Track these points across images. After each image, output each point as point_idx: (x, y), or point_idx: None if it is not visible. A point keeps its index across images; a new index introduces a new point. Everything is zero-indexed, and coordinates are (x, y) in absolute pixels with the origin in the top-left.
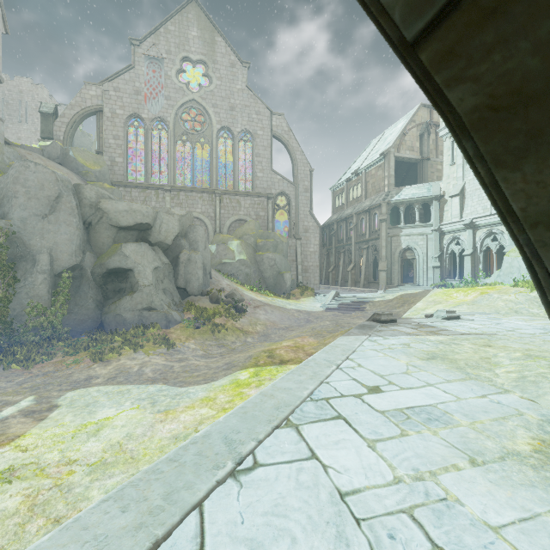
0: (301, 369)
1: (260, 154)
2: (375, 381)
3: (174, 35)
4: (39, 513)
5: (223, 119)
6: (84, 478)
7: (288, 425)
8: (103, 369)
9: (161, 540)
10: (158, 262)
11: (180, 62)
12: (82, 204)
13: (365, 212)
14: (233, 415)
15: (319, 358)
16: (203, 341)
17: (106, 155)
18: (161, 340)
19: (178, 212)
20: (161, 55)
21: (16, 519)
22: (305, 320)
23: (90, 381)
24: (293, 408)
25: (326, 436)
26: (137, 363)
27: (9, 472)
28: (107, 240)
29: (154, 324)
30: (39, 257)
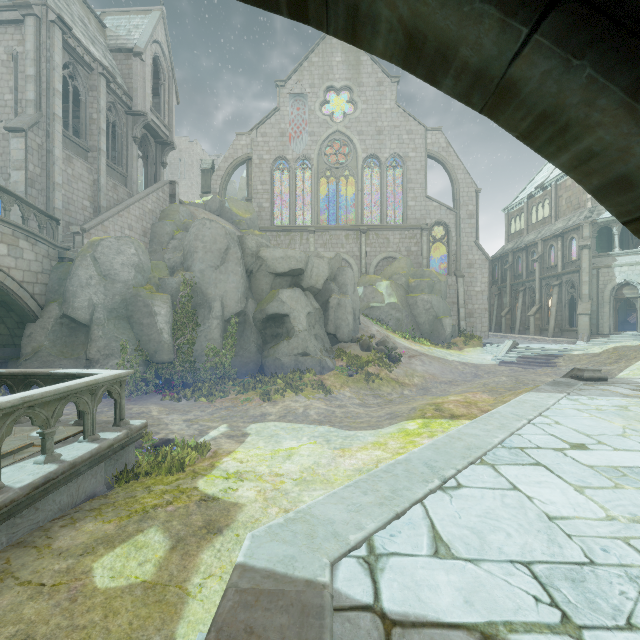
0: (485, 419)
1: (412, 179)
2: (578, 438)
3: (318, 66)
4: (272, 504)
5: (368, 146)
6: (294, 487)
7: (483, 463)
8: (272, 408)
9: (400, 514)
10: (310, 307)
11: (324, 93)
12: (245, 254)
13: (556, 237)
14: (426, 449)
15: (504, 412)
16: (357, 390)
17: (254, 202)
18: (318, 386)
19: (327, 255)
20: (304, 91)
21: (259, 504)
22: (472, 375)
23: (265, 418)
24: (485, 451)
25: (525, 477)
26: (300, 405)
27: (238, 474)
28: (266, 286)
29: (309, 369)
30: (213, 304)
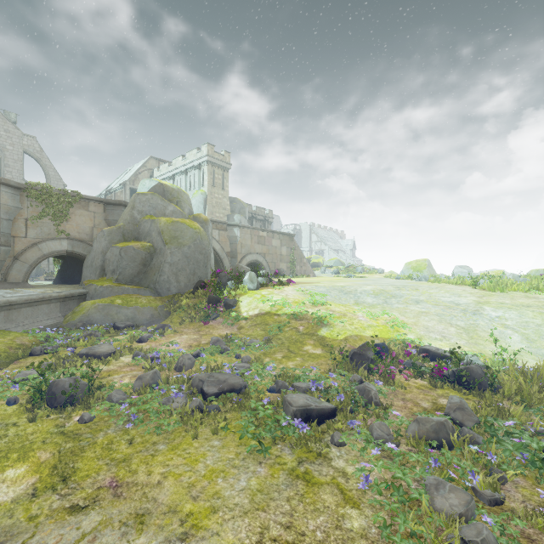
0: None
1: (10, 165)
2: None
3: None
4: None
5: None
6: None
7: None
8: None
9: None
10: None
11: None
12: None
13: None
14: None
15: None
16: None
17: None
18: None
19: None
20: None
21: None
22: None
23: None
24: None
25: None
26: None
27: None
28: None
29: None
30: None
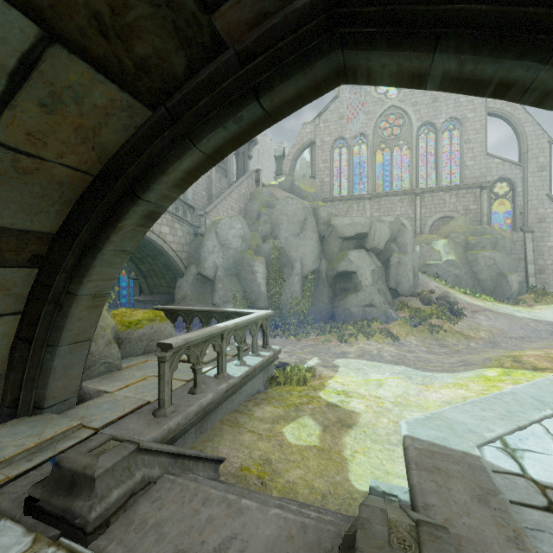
0: None
1: (470, 139)
2: None
3: None
4: (381, 415)
5: (423, 114)
6: (394, 407)
7: None
8: (349, 348)
9: (522, 427)
10: (373, 265)
11: None
12: (318, 223)
13: None
14: (528, 387)
15: None
16: (422, 339)
17: (317, 178)
18: (385, 333)
19: (387, 219)
20: None
21: (371, 414)
22: (548, 333)
23: (346, 355)
24: None
25: None
26: (373, 348)
27: (345, 392)
28: (335, 249)
29: (375, 319)
30: (295, 264)
